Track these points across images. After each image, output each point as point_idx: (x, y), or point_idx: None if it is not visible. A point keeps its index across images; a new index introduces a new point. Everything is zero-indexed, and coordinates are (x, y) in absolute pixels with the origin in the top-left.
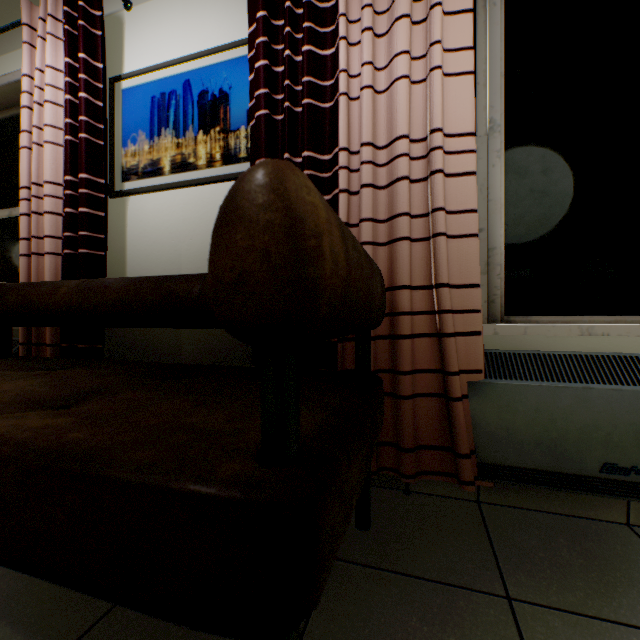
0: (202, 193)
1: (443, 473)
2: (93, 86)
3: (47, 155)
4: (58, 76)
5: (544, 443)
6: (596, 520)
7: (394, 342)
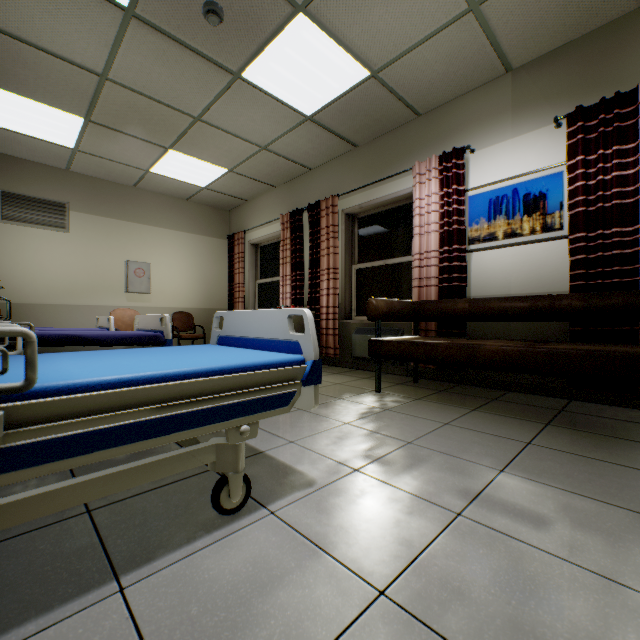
0: (525, 249)
1: None
2: (458, 200)
3: (432, 237)
4: (436, 197)
5: None
6: None
7: None
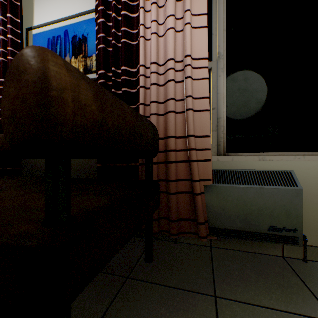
0: None
1: (192, 232)
2: (16, 32)
3: None
4: None
5: (241, 216)
6: (268, 255)
7: (167, 165)
